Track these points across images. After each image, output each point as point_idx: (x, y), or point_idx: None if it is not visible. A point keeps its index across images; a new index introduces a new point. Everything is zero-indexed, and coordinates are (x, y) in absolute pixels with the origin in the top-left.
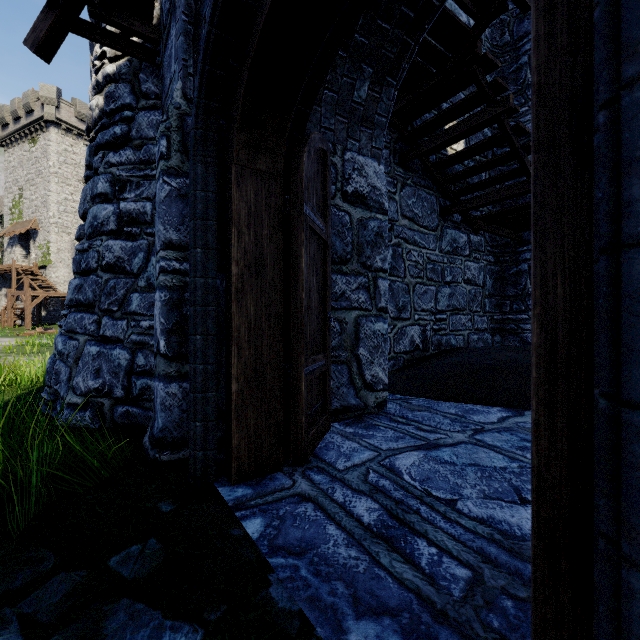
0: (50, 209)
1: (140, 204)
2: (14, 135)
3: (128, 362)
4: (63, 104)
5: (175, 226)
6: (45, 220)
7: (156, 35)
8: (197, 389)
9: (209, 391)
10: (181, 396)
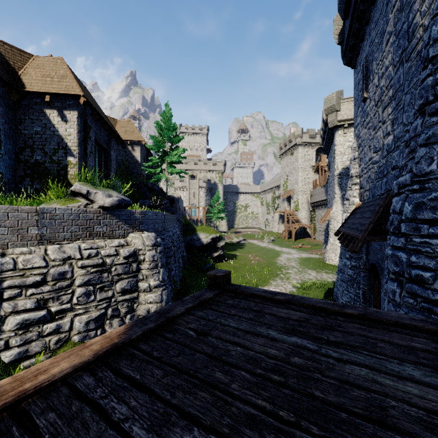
0: (298, 184)
1: (355, 263)
2: (284, 153)
3: (353, 298)
4: (303, 134)
5: (364, 281)
6: (296, 190)
7: None
8: None
9: None
10: None
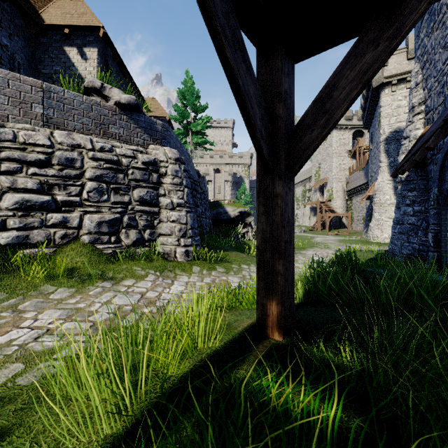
0: (333, 171)
1: (420, 207)
2: None
3: (418, 248)
4: None
5: (435, 220)
6: (330, 177)
7: (426, 165)
8: (442, 253)
9: (445, 254)
10: (437, 256)
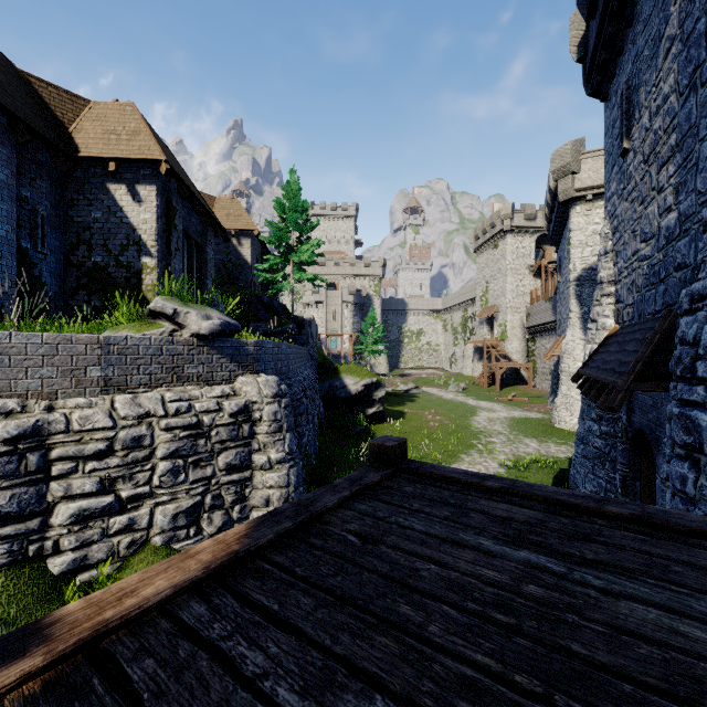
0: (506, 297)
1: (608, 429)
2: (483, 245)
3: (605, 486)
4: (515, 213)
5: (623, 458)
6: (503, 305)
7: None
8: None
9: None
10: None
